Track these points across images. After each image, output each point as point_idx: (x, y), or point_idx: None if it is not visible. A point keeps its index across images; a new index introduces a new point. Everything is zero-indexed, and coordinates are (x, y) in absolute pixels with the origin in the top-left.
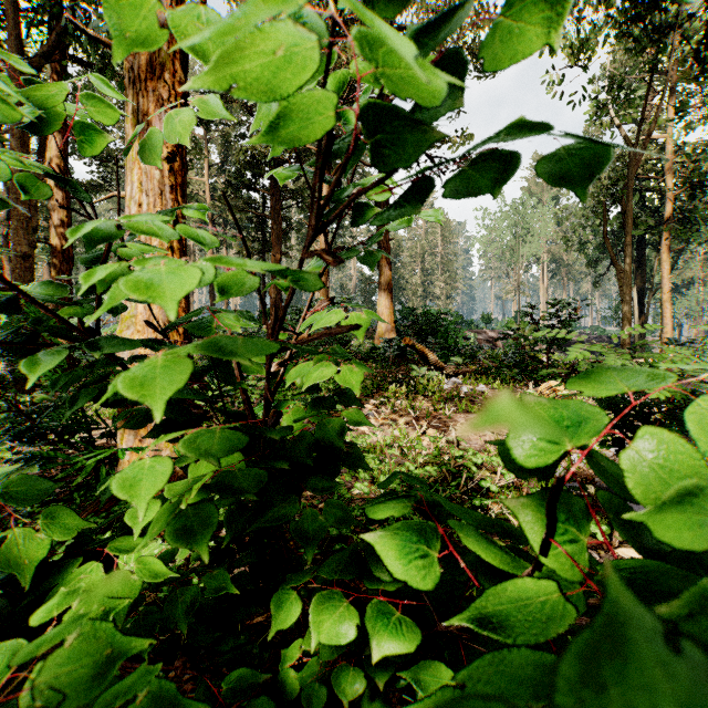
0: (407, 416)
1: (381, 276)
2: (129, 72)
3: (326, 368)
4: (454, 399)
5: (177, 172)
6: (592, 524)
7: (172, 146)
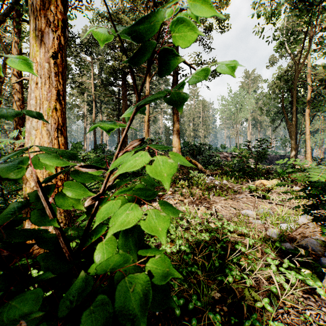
0: (189, 198)
1: (174, 126)
2: (31, 6)
3: (134, 208)
4: (212, 189)
5: (59, 64)
6: (311, 281)
7: (54, 48)
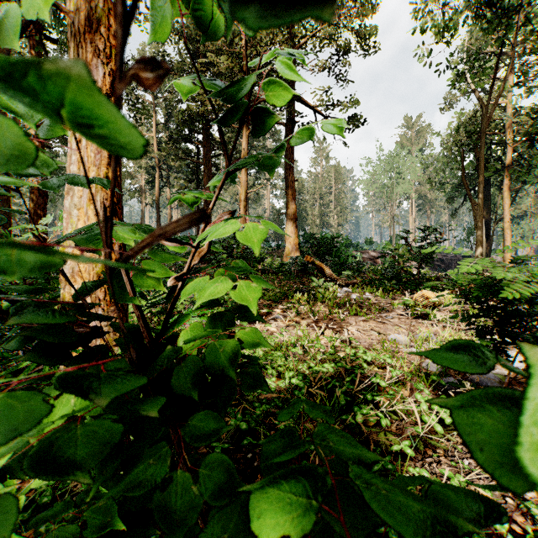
0: (308, 319)
1: (288, 208)
2: (71, 27)
3: (223, 282)
4: (345, 305)
5: None
6: None
7: (106, 89)
